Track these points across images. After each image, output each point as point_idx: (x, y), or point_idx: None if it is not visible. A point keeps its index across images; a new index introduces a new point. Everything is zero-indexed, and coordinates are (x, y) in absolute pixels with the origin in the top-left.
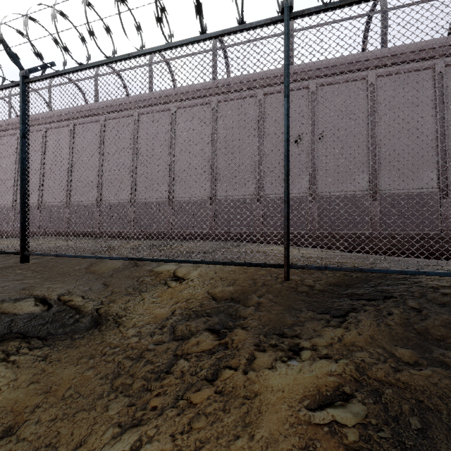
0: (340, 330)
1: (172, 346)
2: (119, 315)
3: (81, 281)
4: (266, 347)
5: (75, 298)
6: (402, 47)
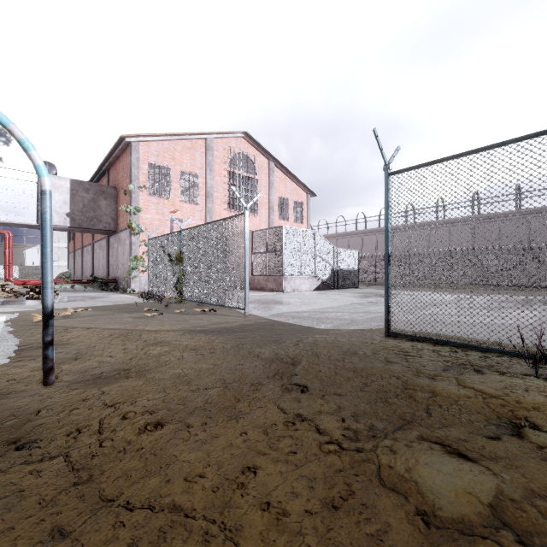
0: None
1: None
2: None
3: None
4: None
5: None
6: None
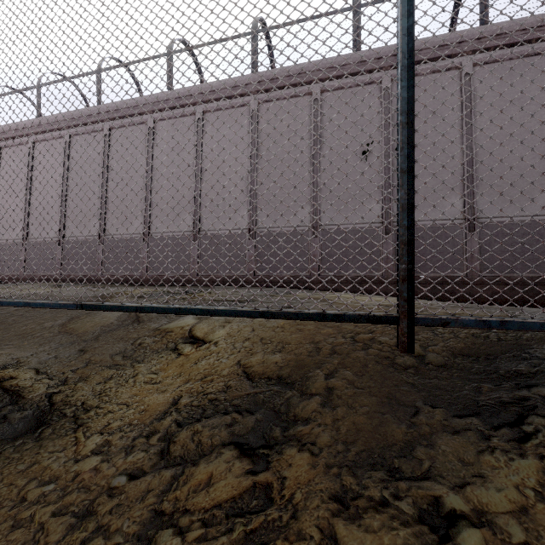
0: (528, 464)
1: (158, 484)
2: (86, 405)
3: (47, 345)
4: (361, 511)
5: (22, 374)
6: (509, 23)
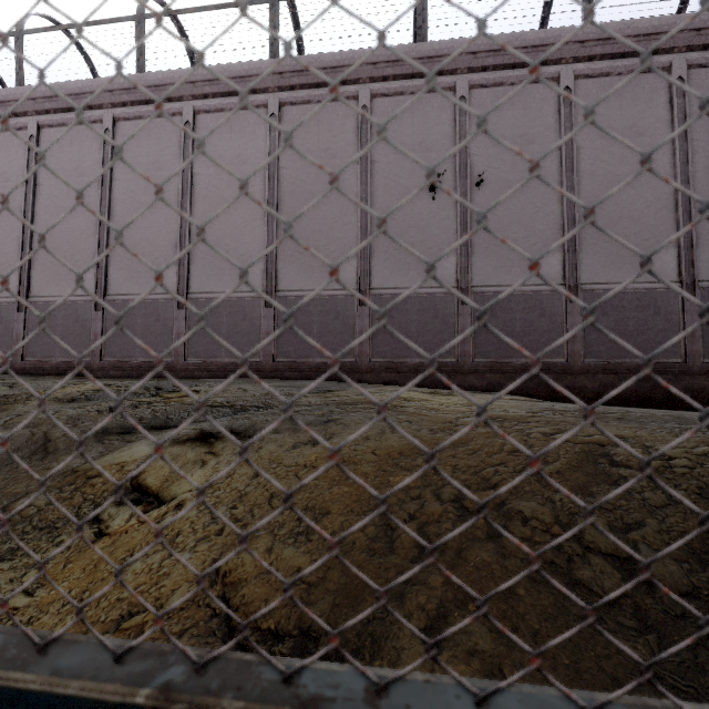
0: None
1: None
2: None
3: None
4: None
5: None
6: (619, 25)
